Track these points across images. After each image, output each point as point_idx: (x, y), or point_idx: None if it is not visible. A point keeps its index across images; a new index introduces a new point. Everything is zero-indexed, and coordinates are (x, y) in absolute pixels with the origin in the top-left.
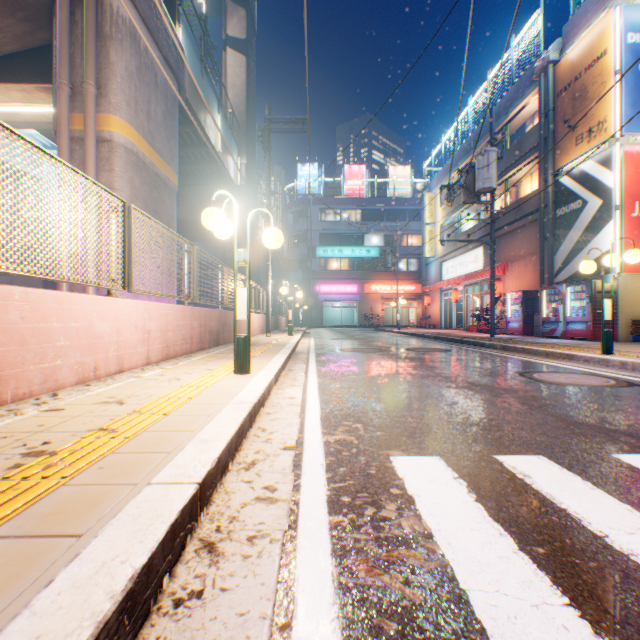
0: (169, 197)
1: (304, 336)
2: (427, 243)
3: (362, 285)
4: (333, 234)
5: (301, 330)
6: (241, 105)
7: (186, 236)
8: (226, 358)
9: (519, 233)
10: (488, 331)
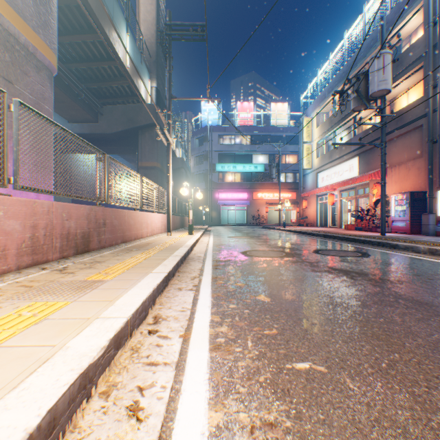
0: (37, 71)
1: (205, 234)
2: (305, 158)
3: (251, 193)
4: (229, 154)
5: (203, 228)
6: (152, 37)
7: (106, 149)
8: (32, 293)
9: (399, 141)
10: (370, 229)
